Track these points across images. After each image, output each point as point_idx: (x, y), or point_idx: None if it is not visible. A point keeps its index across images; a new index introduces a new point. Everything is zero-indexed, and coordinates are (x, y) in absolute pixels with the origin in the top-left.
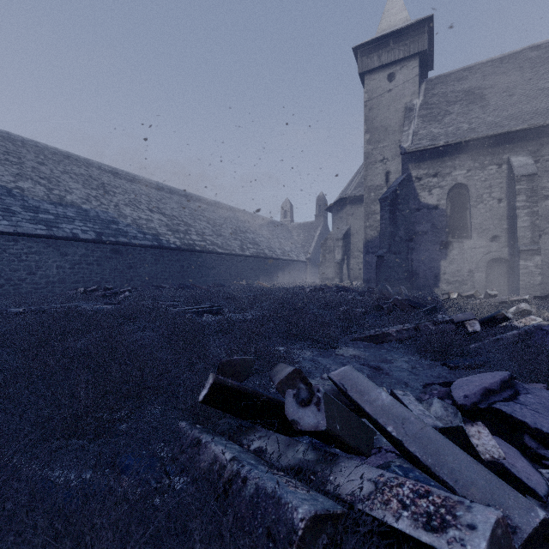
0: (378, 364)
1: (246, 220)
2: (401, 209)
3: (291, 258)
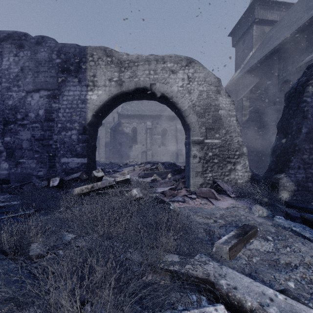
0: None
1: None
2: (117, 133)
3: None
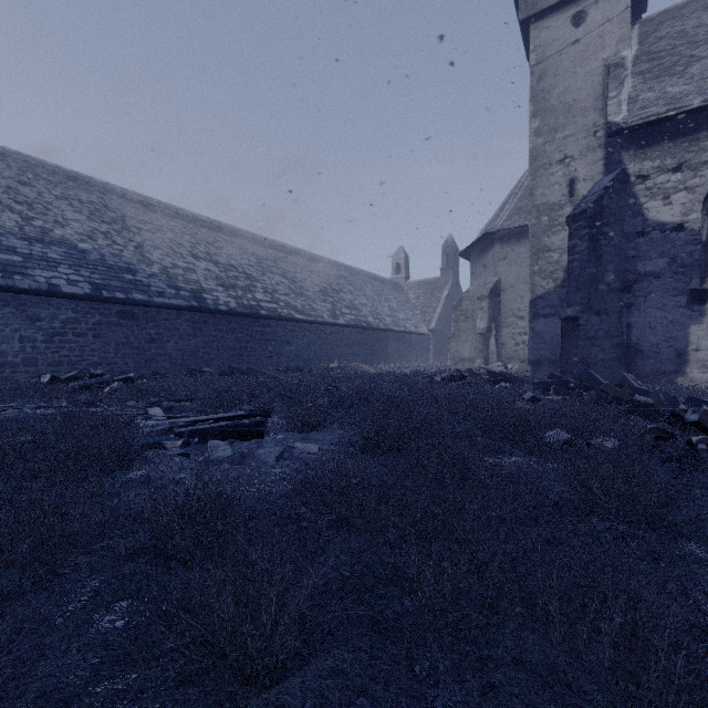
0: None
1: (342, 276)
2: (608, 234)
3: (406, 329)
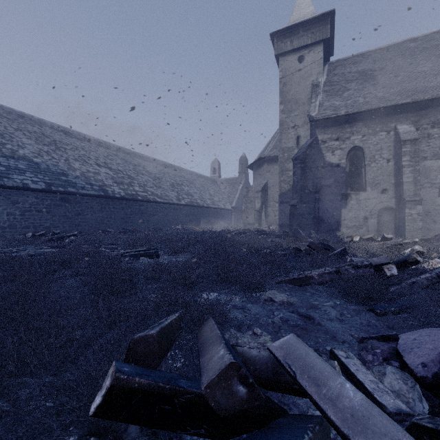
0: (308, 313)
1: (182, 175)
2: (309, 167)
3: (219, 207)
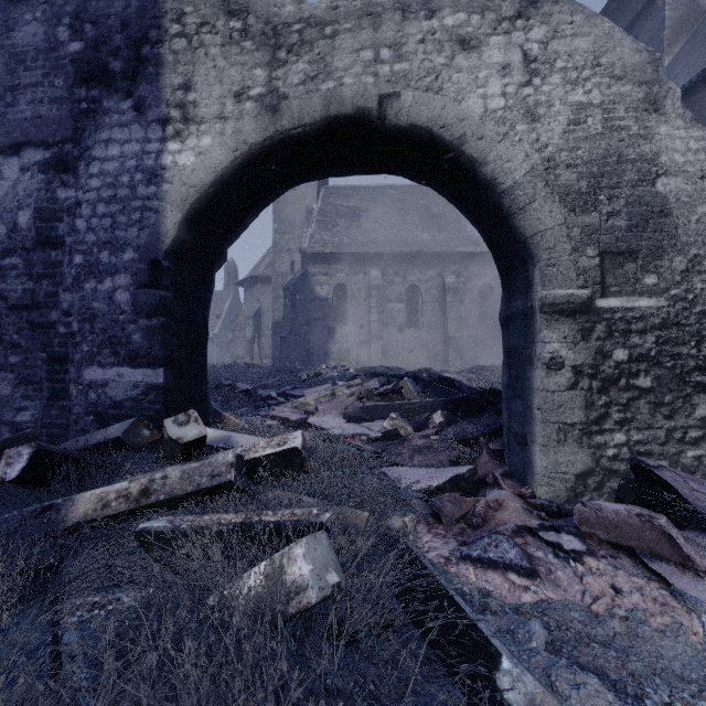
0: None
1: None
2: (300, 299)
3: None
